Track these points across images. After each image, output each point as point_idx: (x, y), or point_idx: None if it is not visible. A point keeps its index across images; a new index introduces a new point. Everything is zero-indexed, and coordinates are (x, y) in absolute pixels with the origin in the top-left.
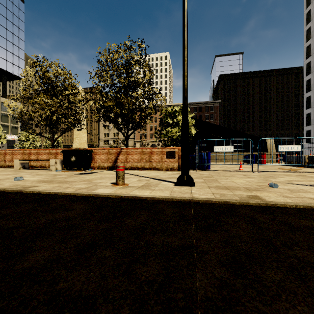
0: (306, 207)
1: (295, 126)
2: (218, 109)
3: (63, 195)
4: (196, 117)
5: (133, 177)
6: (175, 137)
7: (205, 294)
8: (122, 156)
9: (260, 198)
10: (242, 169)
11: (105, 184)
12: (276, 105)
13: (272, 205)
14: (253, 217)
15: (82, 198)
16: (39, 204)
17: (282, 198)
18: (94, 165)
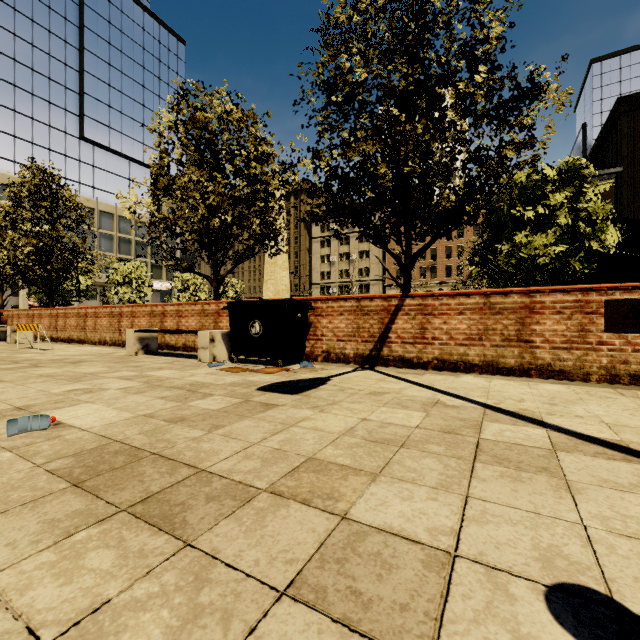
0: None
1: None
2: (613, 192)
3: None
4: None
5: (564, 451)
6: (547, 261)
7: None
8: (408, 320)
9: None
10: None
11: None
12: None
13: None
14: None
15: None
16: None
17: None
18: (316, 349)
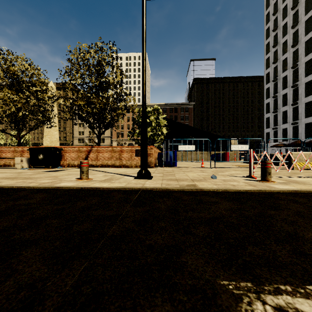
0: (223, 190)
1: (258, 129)
2: (192, 111)
3: (26, 188)
4: (172, 118)
5: (100, 173)
6: (148, 136)
7: (112, 234)
8: (93, 154)
9: (195, 186)
10: (203, 166)
11: (70, 179)
12: (243, 109)
13: (201, 190)
14: (180, 197)
15: (44, 190)
16: (1, 195)
17: (211, 185)
18: (64, 163)
